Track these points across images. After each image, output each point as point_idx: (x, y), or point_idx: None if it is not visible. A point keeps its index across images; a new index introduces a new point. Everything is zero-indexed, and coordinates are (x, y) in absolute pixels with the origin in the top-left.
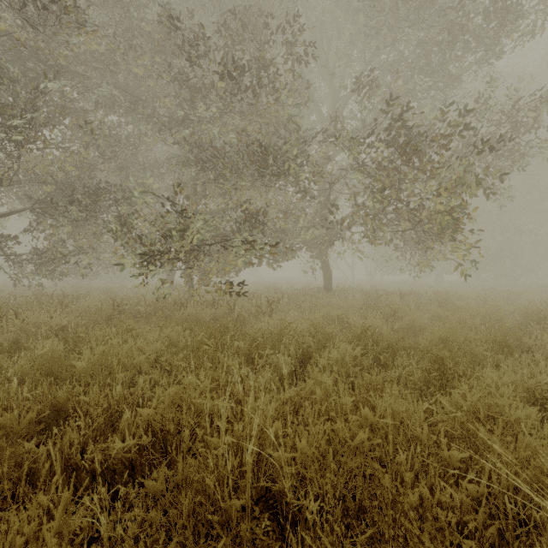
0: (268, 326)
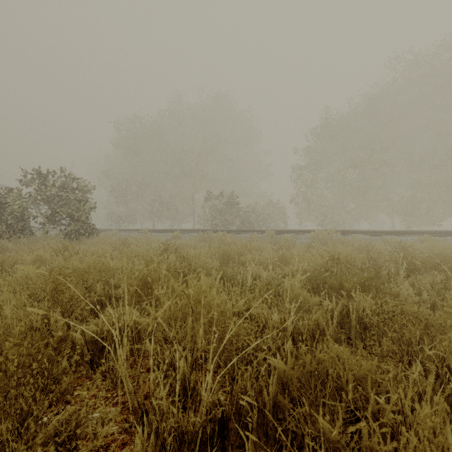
0: None
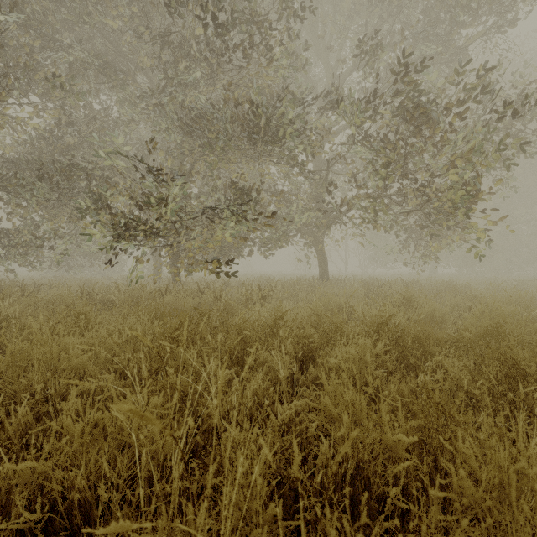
0: (259, 316)
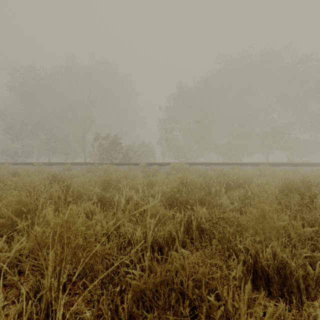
0: None
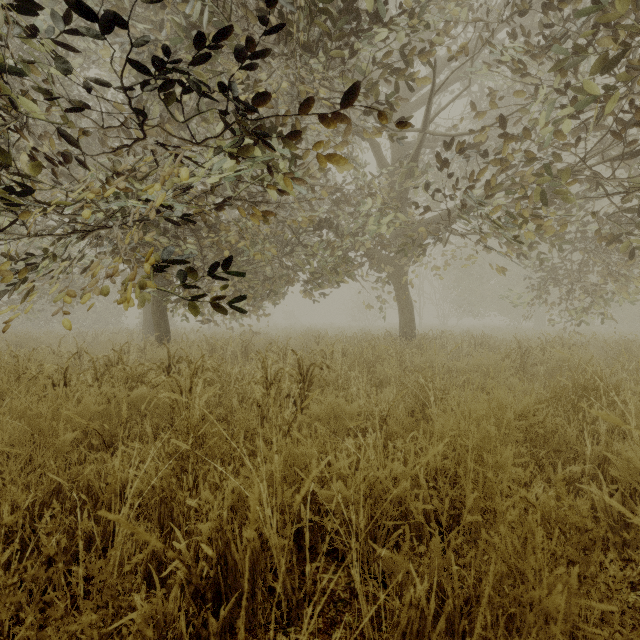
0: None
